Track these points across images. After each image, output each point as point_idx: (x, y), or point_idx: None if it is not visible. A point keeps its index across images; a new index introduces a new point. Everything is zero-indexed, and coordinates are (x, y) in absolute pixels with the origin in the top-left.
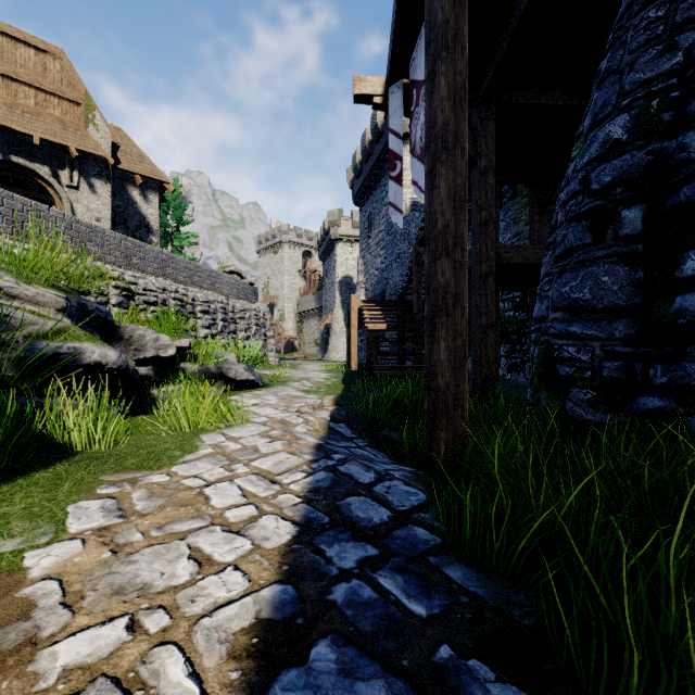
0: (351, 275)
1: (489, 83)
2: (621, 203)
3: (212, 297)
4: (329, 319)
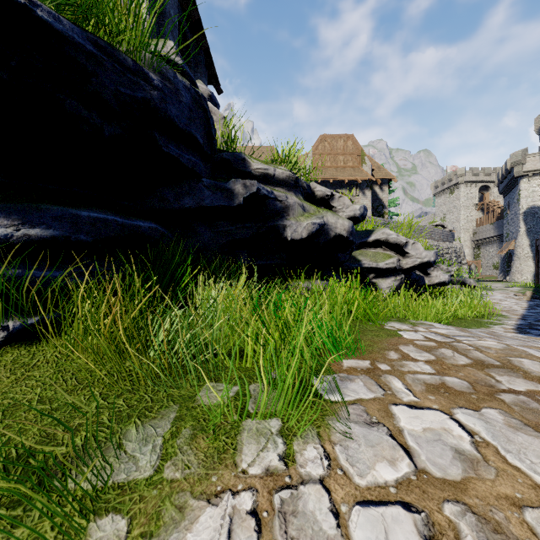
0: (538, 205)
1: None
2: None
3: (431, 243)
4: (511, 246)
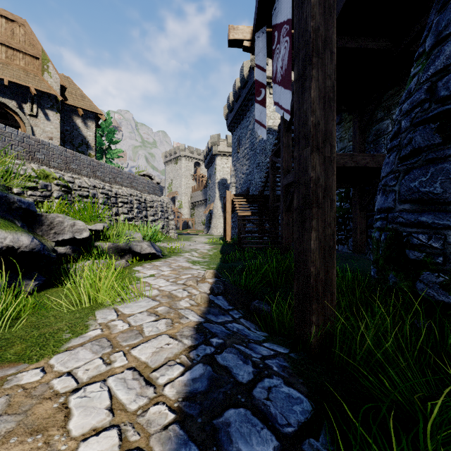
0: (226, 178)
1: None
2: None
3: (129, 192)
4: (211, 207)
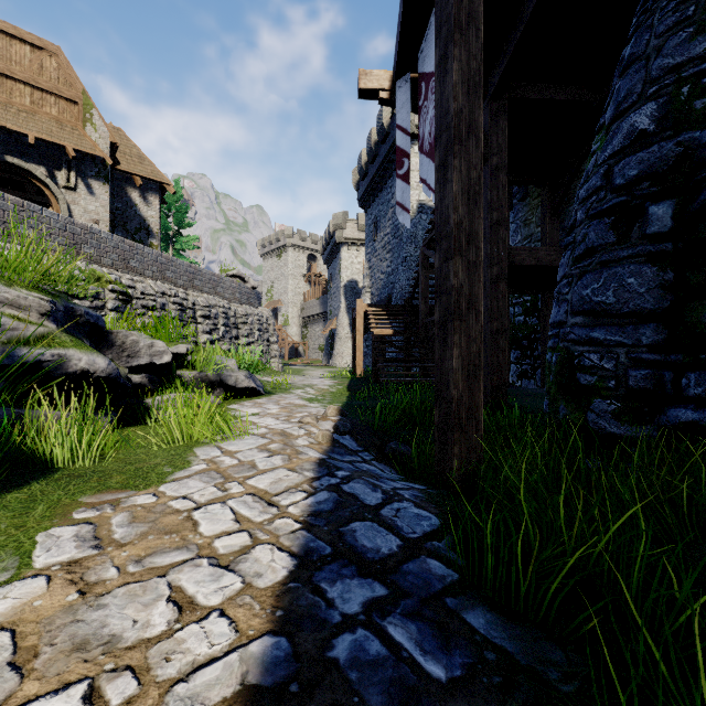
0: (356, 279)
1: (501, 76)
2: (648, 199)
3: (213, 301)
4: (334, 324)
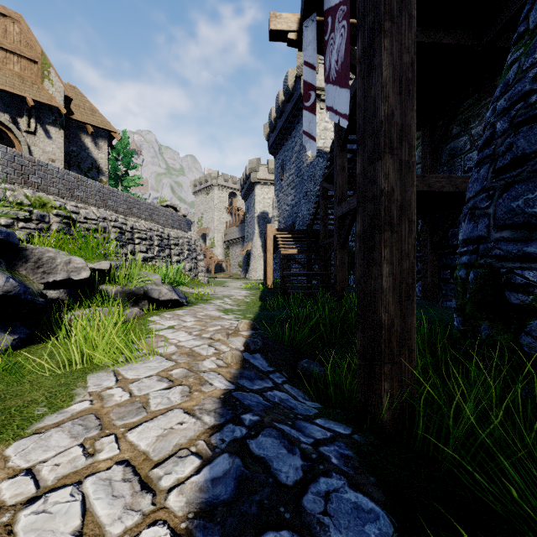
0: (267, 211)
1: None
2: None
3: (149, 226)
4: (250, 246)
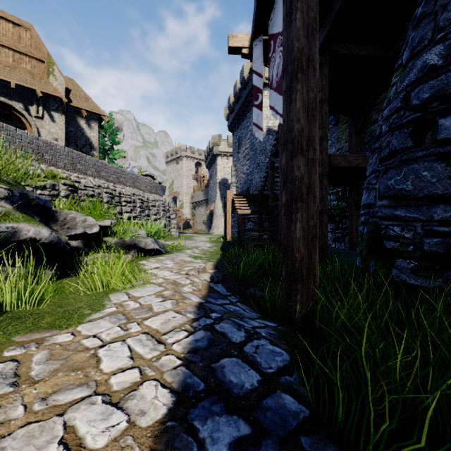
0: (227, 178)
1: (324, 38)
2: (438, 114)
3: (133, 191)
4: (212, 207)
